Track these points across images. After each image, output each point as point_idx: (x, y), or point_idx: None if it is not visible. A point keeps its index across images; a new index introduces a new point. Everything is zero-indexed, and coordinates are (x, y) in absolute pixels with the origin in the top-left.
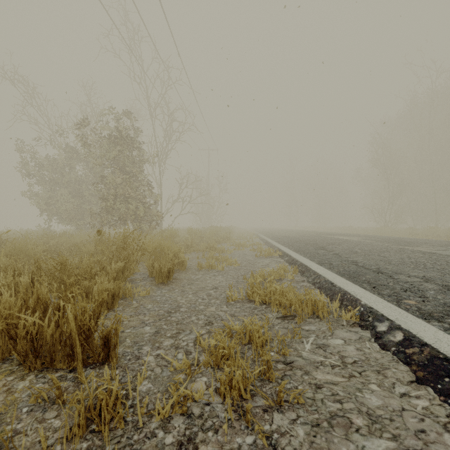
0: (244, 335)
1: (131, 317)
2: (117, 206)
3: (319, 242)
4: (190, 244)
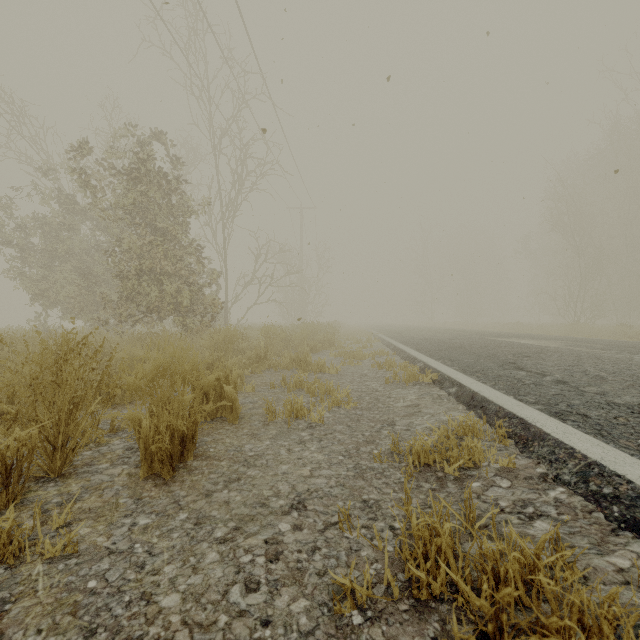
0: None
1: None
2: (144, 288)
3: (496, 352)
4: (264, 354)
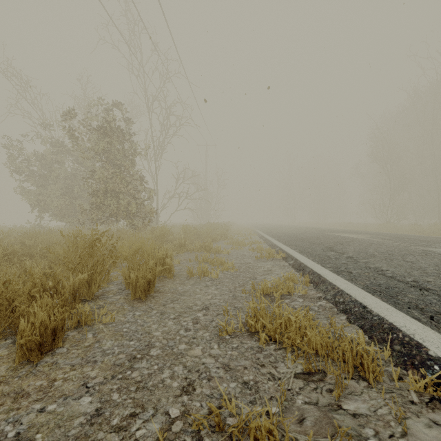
0: (244, 423)
1: (72, 370)
2: (107, 202)
3: (325, 241)
4: (184, 243)
